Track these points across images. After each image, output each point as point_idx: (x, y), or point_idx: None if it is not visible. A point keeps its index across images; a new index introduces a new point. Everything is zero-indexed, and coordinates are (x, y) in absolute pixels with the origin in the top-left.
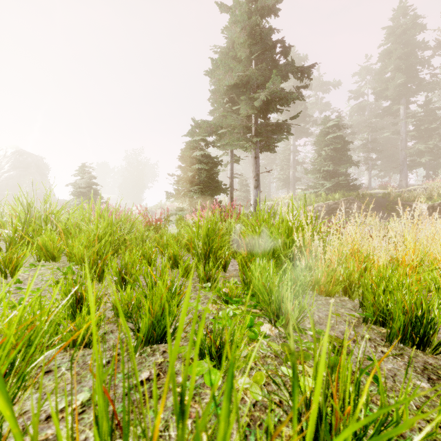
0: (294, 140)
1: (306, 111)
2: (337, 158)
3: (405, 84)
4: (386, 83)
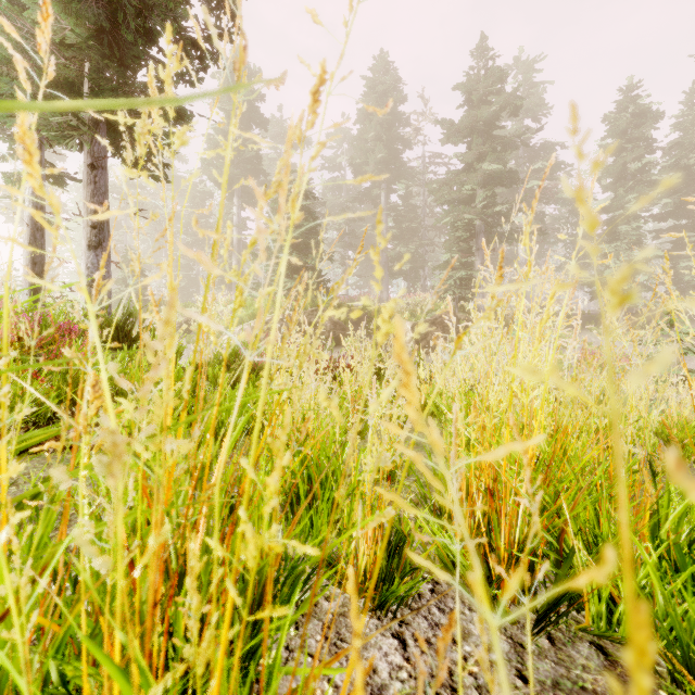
0: (240, 208)
1: (260, 164)
2: (303, 242)
3: (387, 163)
4: (366, 154)
